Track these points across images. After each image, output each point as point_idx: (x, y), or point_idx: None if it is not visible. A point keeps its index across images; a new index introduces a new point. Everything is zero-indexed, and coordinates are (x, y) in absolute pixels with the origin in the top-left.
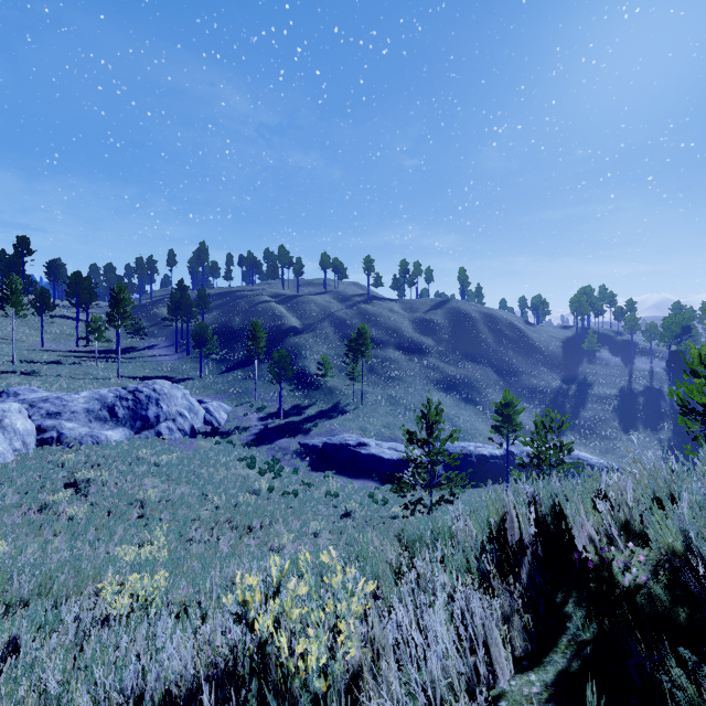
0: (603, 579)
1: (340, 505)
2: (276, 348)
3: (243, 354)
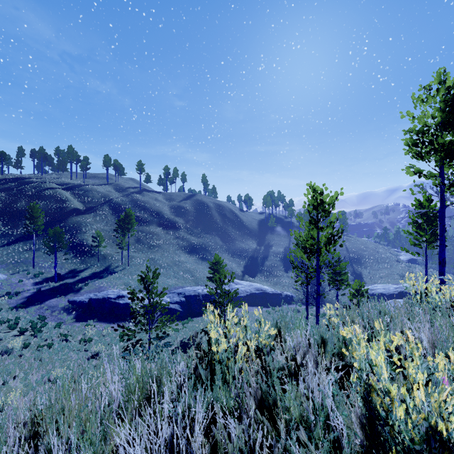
0: None
1: (90, 349)
2: (59, 225)
3: (26, 230)
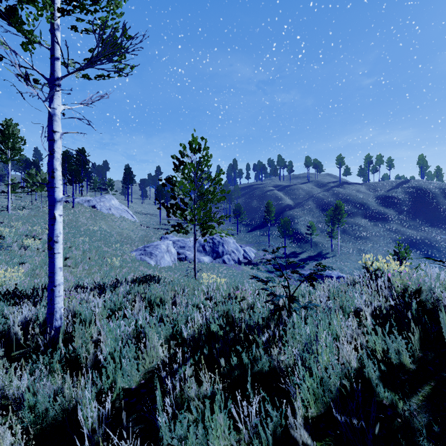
0: None
1: None
2: (278, 217)
3: (259, 221)
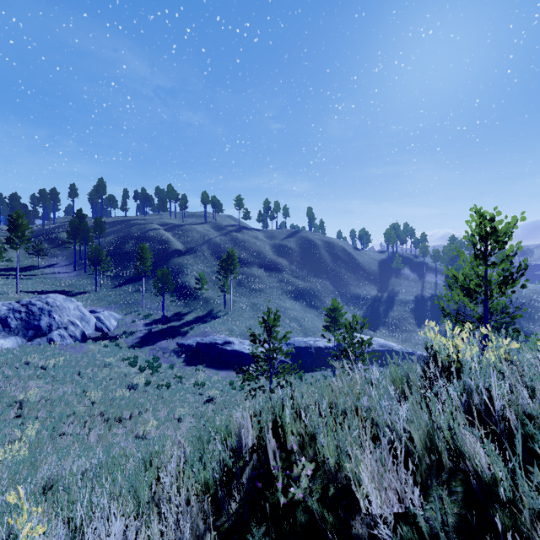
0: (268, 498)
1: (205, 393)
2: (162, 266)
3: (134, 272)
